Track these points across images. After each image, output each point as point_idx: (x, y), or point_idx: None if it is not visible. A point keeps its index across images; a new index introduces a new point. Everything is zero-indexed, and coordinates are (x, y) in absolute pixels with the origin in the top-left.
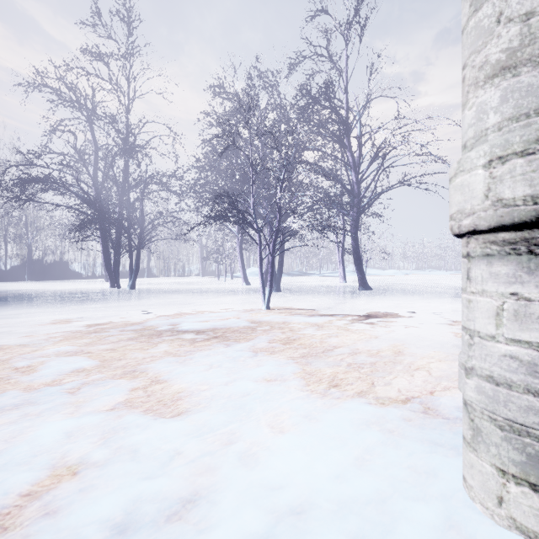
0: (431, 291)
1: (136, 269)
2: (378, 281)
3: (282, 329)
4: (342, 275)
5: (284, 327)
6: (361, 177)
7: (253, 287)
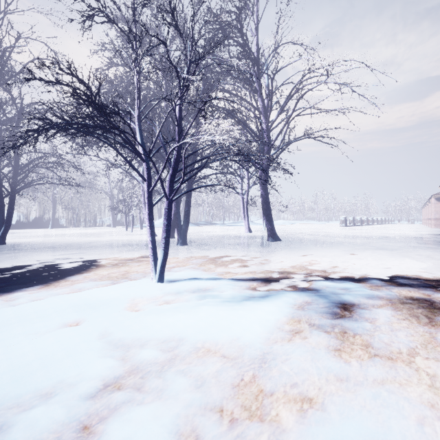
0: (335, 241)
1: (7, 220)
2: (276, 230)
3: (171, 399)
4: (246, 225)
5: (178, 373)
6: (272, 124)
7: (159, 239)
